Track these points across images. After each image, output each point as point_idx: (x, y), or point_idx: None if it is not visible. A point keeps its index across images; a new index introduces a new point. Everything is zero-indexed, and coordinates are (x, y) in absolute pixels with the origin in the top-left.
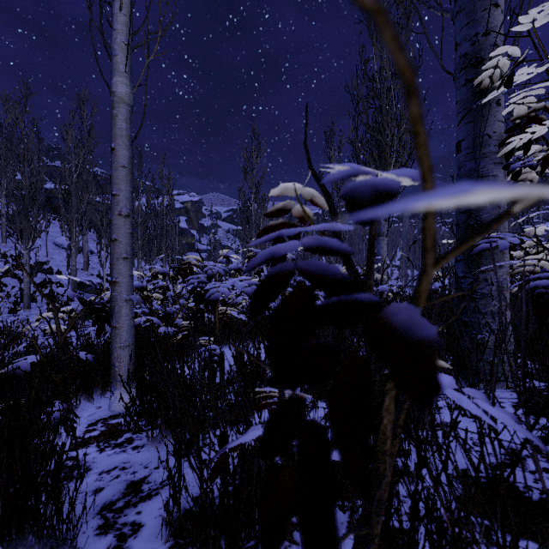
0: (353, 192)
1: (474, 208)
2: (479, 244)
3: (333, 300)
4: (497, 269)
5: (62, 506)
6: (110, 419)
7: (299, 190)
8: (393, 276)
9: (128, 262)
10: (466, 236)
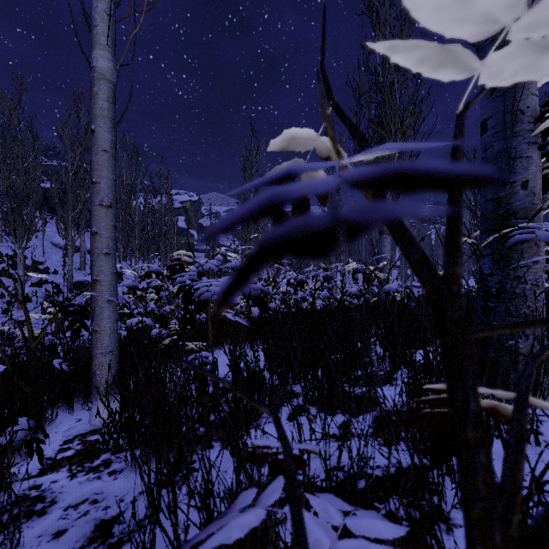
0: None
1: (504, 195)
2: (510, 236)
3: None
4: (532, 265)
5: None
6: (88, 435)
7: (312, 142)
8: (392, 276)
9: (110, 259)
10: (493, 227)
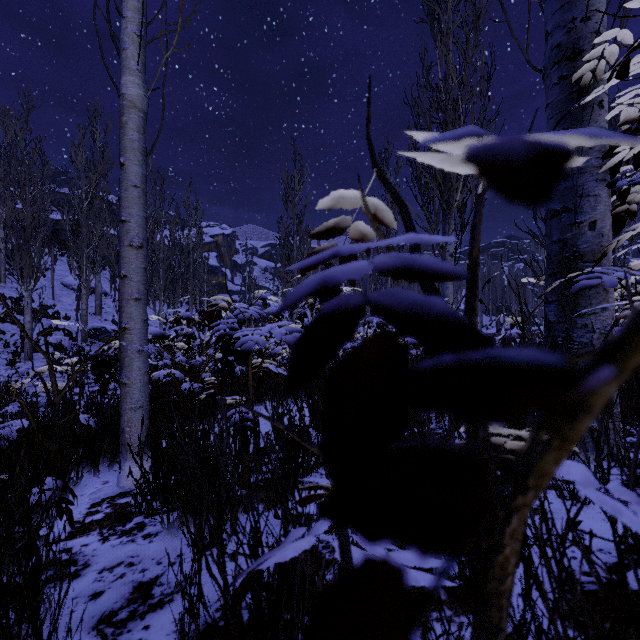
0: (489, 150)
1: (571, 237)
2: (577, 280)
3: (447, 360)
4: (600, 313)
5: (41, 624)
6: (118, 498)
7: (359, 201)
8: None
9: (141, 304)
10: (559, 271)
